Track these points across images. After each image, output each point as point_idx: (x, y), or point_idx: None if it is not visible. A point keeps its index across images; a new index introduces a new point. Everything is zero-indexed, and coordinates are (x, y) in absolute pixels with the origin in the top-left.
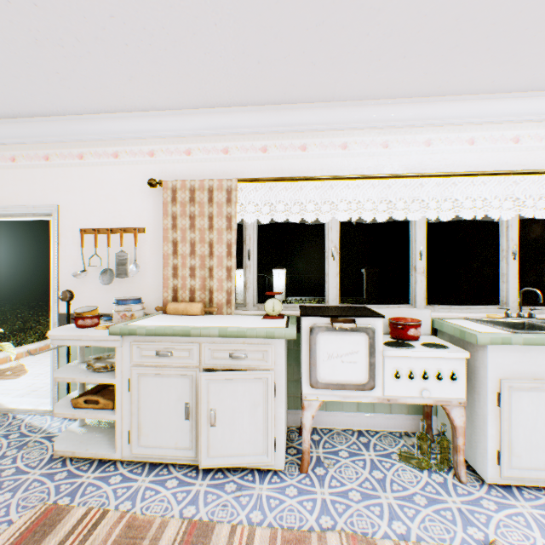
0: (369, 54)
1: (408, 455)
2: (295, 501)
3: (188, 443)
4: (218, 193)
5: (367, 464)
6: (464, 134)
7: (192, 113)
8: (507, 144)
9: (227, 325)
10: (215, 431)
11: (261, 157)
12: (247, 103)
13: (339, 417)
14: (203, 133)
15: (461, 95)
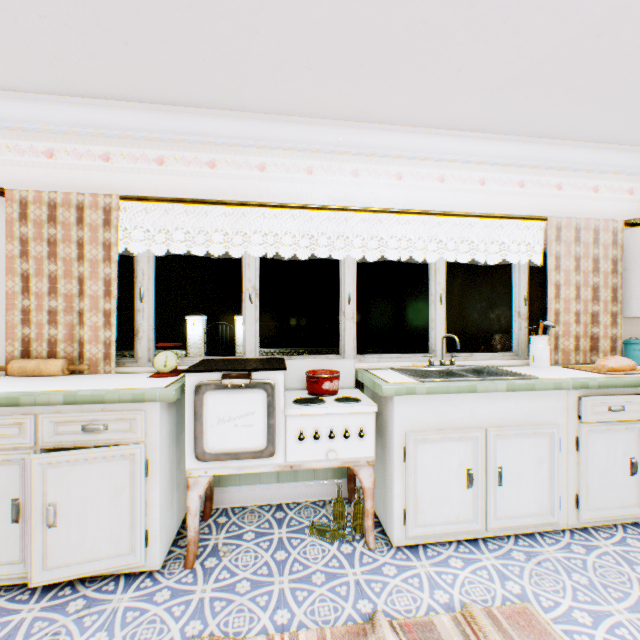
0: (268, 58)
1: (324, 526)
2: (163, 609)
3: (18, 554)
4: (92, 212)
5: (273, 544)
6: (392, 168)
7: (51, 101)
8: (434, 183)
9: (84, 388)
10: (57, 532)
11: (157, 170)
12: (131, 98)
13: (256, 491)
14: (72, 130)
15: (387, 125)
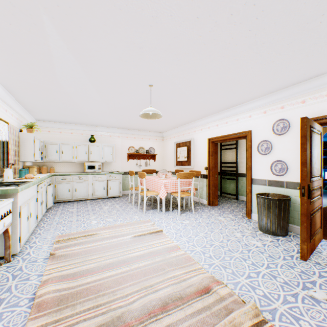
0: None
1: None
2: (2, 321)
3: None
4: None
5: None
6: None
7: None
8: None
9: None
10: None
11: None
12: None
13: None
14: None
15: None
